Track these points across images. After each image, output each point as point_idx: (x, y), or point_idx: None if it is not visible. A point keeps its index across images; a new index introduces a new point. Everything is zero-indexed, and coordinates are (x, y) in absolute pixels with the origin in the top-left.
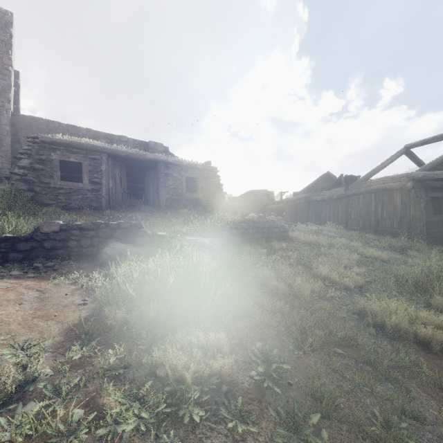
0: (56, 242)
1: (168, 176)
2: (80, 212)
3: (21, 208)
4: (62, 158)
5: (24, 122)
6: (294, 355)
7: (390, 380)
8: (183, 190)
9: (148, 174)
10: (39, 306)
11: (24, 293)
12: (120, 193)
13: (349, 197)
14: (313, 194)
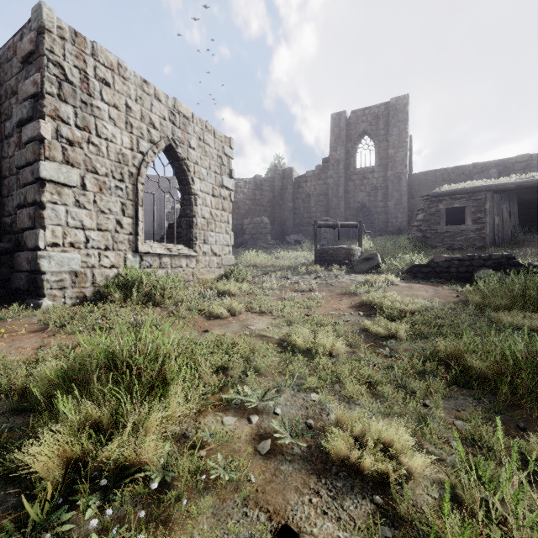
0: (442, 268)
1: None
2: (462, 251)
3: (418, 250)
4: (447, 206)
5: (416, 180)
6: None
7: None
8: None
9: None
10: (434, 294)
11: (427, 289)
12: (508, 229)
13: None
14: None
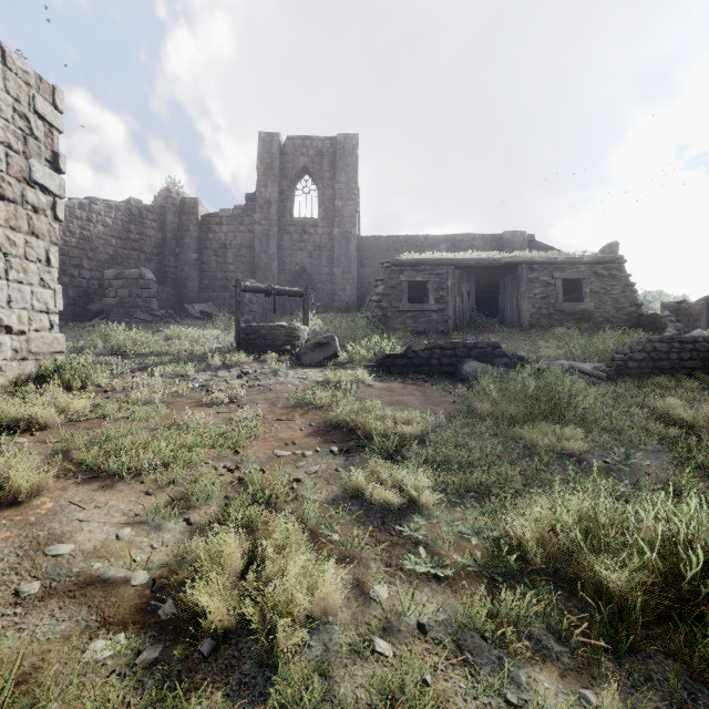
0: (422, 360)
1: (533, 281)
2: (427, 336)
3: (380, 333)
4: (409, 279)
5: (367, 244)
6: (667, 465)
7: None
8: (557, 299)
9: (503, 282)
10: (426, 399)
11: (413, 391)
12: (467, 312)
13: None
14: None
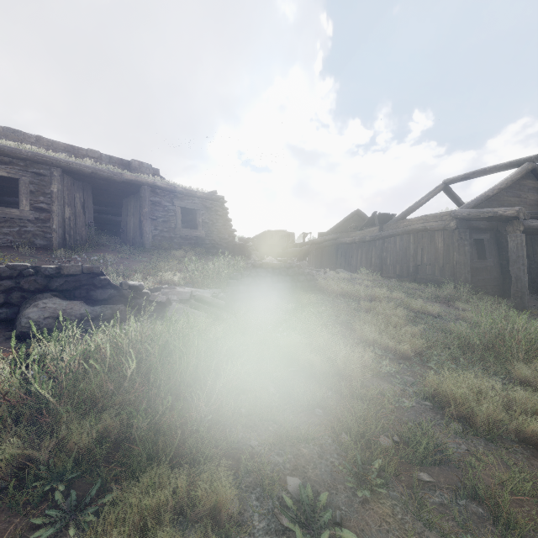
0: None
1: (156, 204)
2: (13, 252)
3: None
4: None
5: None
6: (355, 498)
7: (519, 533)
8: (177, 224)
9: (127, 201)
10: None
11: None
12: (82, 226)
13: (385, 239)
14: (343, 235)
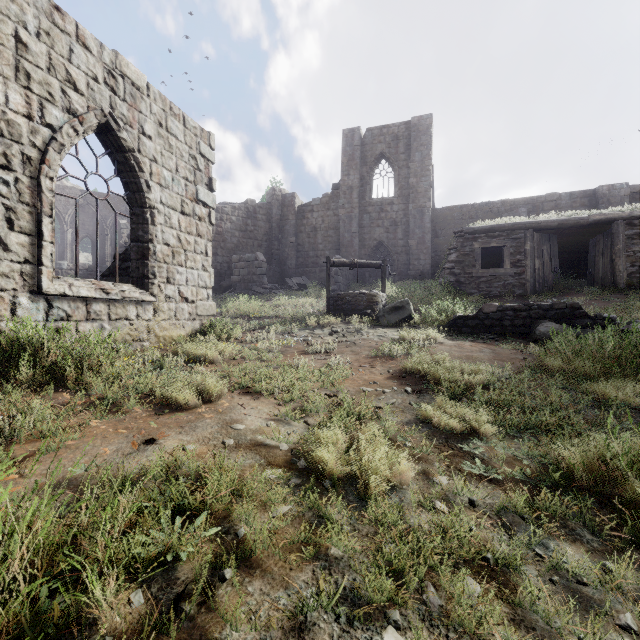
0: (493, 321)
1: (632, 238)
2: (502, 299)
3: (452, 298)
4: (483, 245)
5: (441, 216)
6: None
7: None
8: None
9: (593, 241)
10: (495, 356)
11: (482, 349)
12: (548, 274)
13: None
14: None
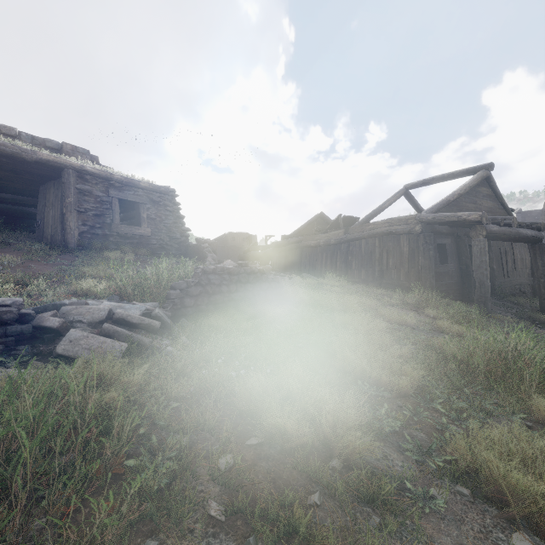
0: None
1: (84, 194)
2: None
3: None
4: None
5: None
6: None
7: None
8: (113, 219)
9: (45, 188)
10: None
11: None
12: None
13: (350, 242)
14: (307, 238)
